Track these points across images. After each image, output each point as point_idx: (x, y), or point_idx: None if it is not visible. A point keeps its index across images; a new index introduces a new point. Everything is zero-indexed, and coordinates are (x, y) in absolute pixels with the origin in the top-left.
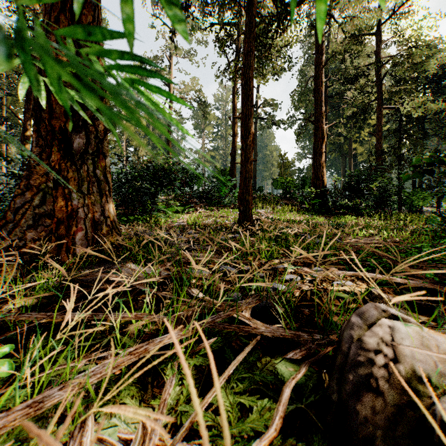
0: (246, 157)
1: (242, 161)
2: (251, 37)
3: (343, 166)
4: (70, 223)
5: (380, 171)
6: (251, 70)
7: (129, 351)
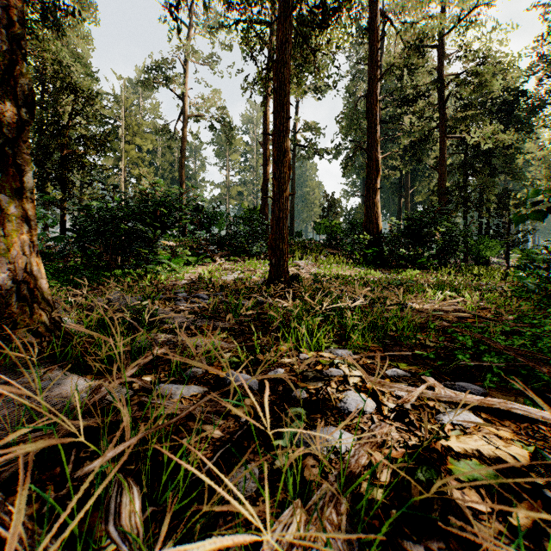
0: (279, 189)
1: (274, 194)
2: (286, 23)
3: (399, 207)
4: None
5: (446, 214)
6: (286, 68)
7: None
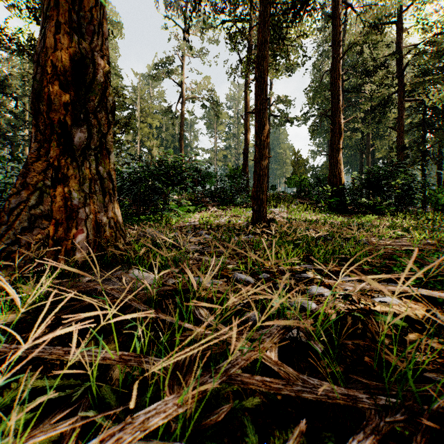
0: (260, 153)
1: (255, 158)
2: (265, 27)
3: (360, 163)
4: (69, 224)
5: (403, 167)
6: (265, 61)
7: None
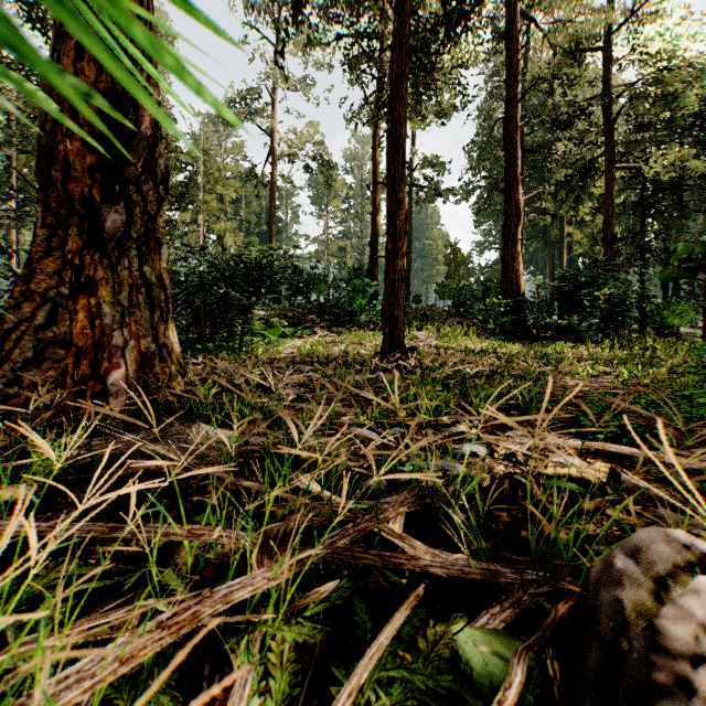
0: (394, 246)
1: (387, 253)
2: (402, 52)
3: (551, 262)
4: (98, 355)
5: (611, 270)
6: (402, 105)
7: (161, 620)
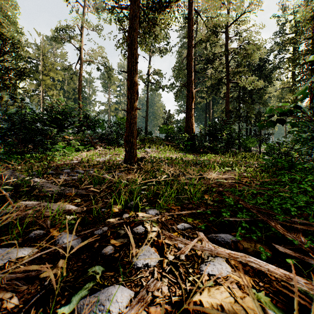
0: (131, 105)
1: (127, 108)
2: (135, 5)
3: (205, 119)
4: None
5: (229, 123)
6: (135, 32)
7: None
